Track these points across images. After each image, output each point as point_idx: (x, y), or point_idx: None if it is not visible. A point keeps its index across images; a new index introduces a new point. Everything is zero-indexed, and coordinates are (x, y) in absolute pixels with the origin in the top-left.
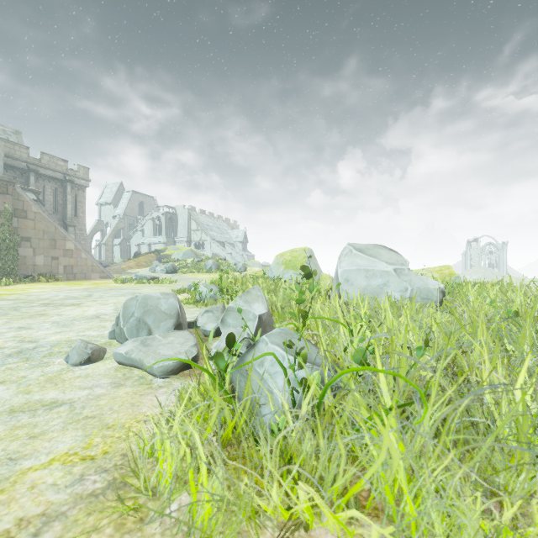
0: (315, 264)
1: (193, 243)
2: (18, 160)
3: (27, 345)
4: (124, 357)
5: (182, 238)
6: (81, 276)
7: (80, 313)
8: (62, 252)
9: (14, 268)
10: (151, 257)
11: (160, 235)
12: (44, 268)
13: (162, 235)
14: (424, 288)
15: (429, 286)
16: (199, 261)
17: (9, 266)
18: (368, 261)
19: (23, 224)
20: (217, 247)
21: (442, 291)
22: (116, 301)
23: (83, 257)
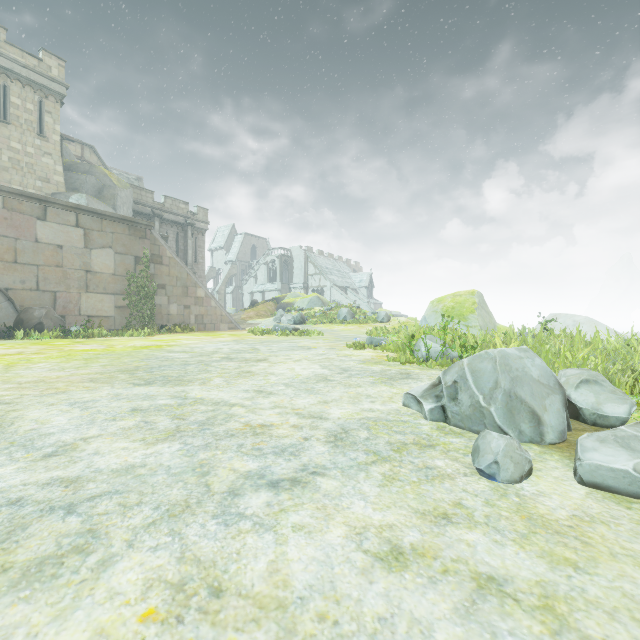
0: (488, 312)
1: (311, 289)
2: (145, 206)
3: (321, 423)
4: (630, 479)
5: (299, 284)
6: (211, 326)
7: (293, 373)
8: (193, 300)
9: (152, 318)
10: (270, 306)
11: (274, 282)
12: (178, 318)
13: (277, 281)
14: None
15: None
16: (328, 310)
17: (148, 315)
18: None
19: (159, 271)
20: (338, 294)
21: None
22: (301, 356)
23: (213, 306)
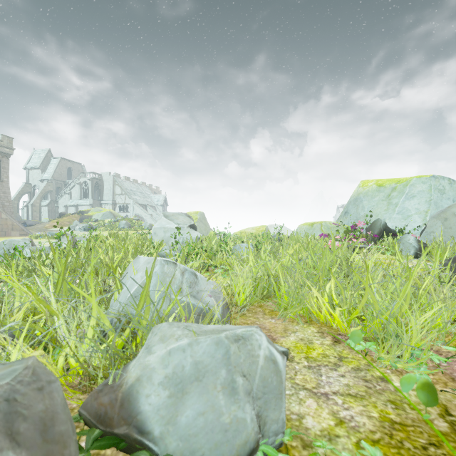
0: (205, 224)
1: (118, 205)
2: None
3: None
4: None
5: (108, 201)
6: (2, 233)
7: None
8: None
9: None
10: (75, 217)
11: (86, 198)
12: None
13: (89, 198)
14: (190, 237)
15: (192, 236)
16: (115, 221)
17: None
18: (167, 222)
19: None
20: (139, 209)
21: (200, 238)
22: None
23: (3, 218)
